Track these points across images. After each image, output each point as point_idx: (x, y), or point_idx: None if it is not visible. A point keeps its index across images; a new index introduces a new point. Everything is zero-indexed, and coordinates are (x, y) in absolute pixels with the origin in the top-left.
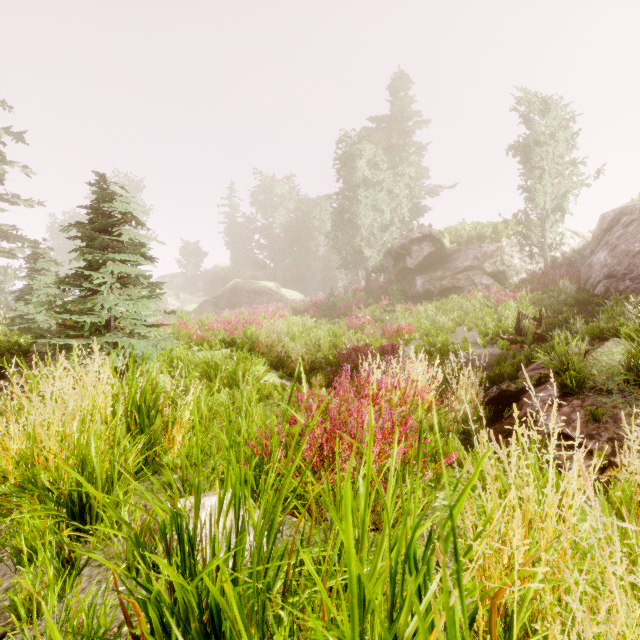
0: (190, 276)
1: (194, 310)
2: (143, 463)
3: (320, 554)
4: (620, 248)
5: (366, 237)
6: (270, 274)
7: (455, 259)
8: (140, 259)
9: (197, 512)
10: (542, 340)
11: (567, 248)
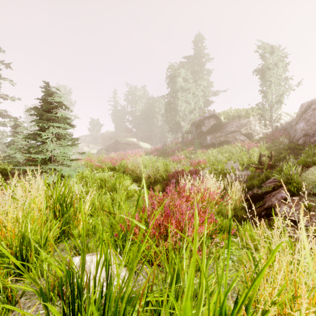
0: (94, 136)
1: (96, 153)
2: (62, 233)
3: (159, 299)
4: (311, 121)
5: (182, 116)
6: (134, 135)
7: (226, 127)
8: (67, 126)
9: (83, 271)
10: (272, 167)
11: (283, 121)
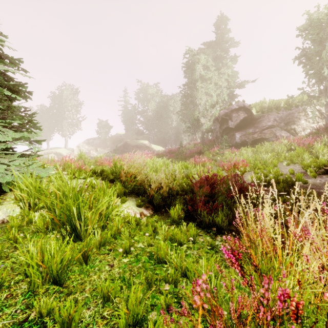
0: (103, 139)
1: None
2: None
3: None
4: None
5: (201, 111)
6: (146, 137)
7: (261, 121)
8: (6, 91)
9: None
10: None
11: None
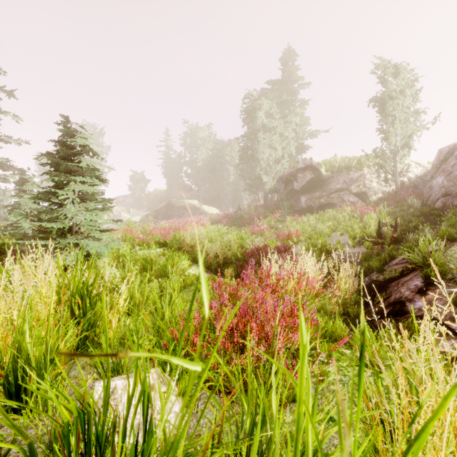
0: (137, 196)
1: (140, 221)
2: (84, 341)
3: None
4: (454, 174)
5: (264, 167)
6: (195, 195)
7: (329, 183)
8: (95, 180)
9: (105, 410)
10: (397, 242)
11: (412, 175)
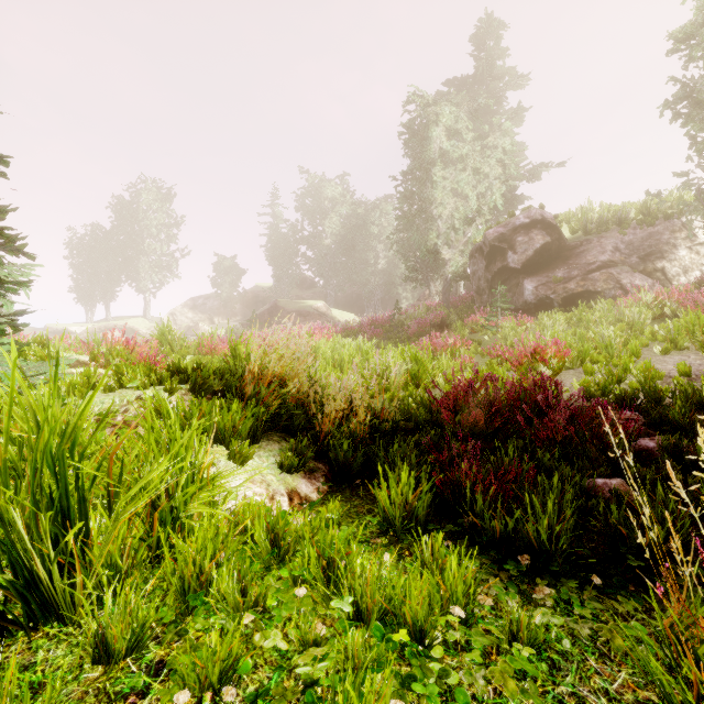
0: (226, 297)
1: None
2: None
3: None
4: None
5: (444, 232)
6: (319, 294)
7: (584, 252)
8: None
9: None
10: None
11: None
